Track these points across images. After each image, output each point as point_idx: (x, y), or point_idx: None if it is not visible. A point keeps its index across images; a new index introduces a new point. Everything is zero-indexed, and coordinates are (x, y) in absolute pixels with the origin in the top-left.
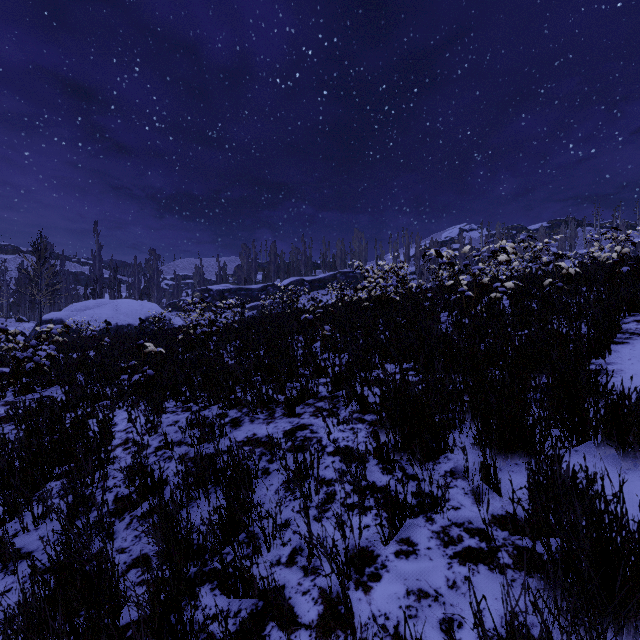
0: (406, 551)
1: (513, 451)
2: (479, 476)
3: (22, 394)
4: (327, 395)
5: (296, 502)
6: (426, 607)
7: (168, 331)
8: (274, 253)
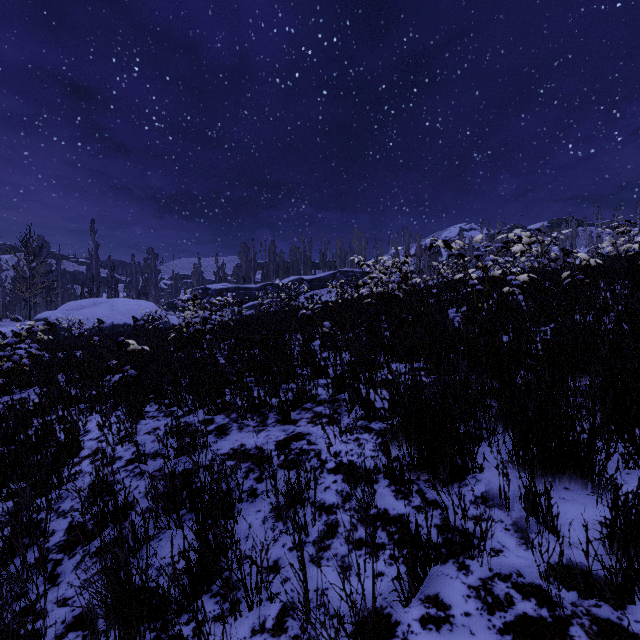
0: (436, 617)
1: (562, 472)
2: (520, 504)
3: None
4: (327, 398)
5: (288, 535)
6: None
7: (161, 330)
8: (273, 252)
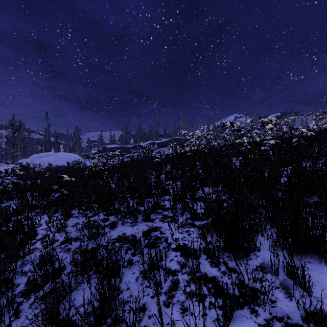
0: None
1: (306, 253)
2: (283, 272)
3: None
4: (169, 207)
5: (150, 288)
6: None
7: (82, 169)
8: (139, 128)
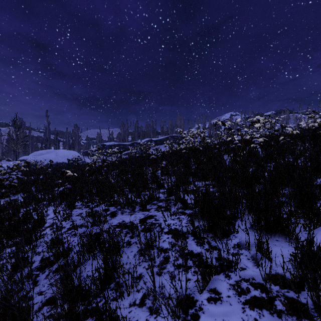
0: (214, 298)
1: (275, 232)
2: (255, 248)
3: (2, 198)
4: (164, 199)
5: (146, 263)
6: None
7: (82, 165)
8: (137, 126)
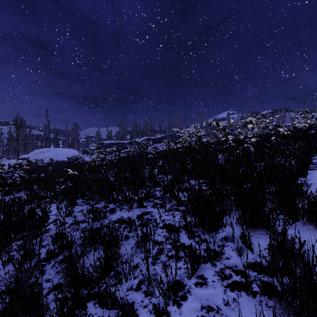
0: (201, 283)
1: (258, 227)
2: (240, 240)
3: (5, 195)
4: (160, 196)
5: (142, 254)
6: (212, 316)
7: (81, 163)
8: (135, 125)
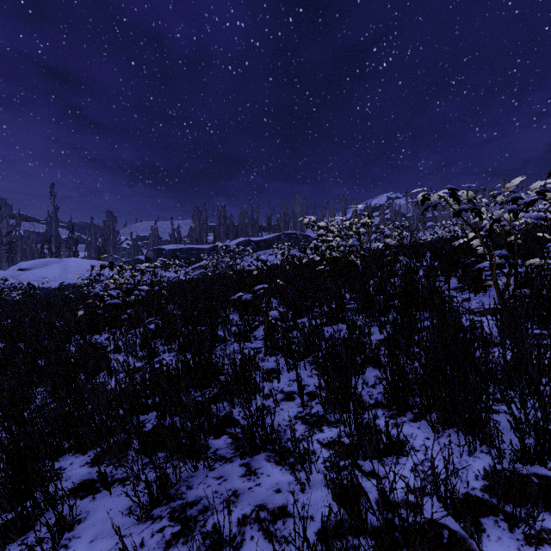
0: None
1: None
2: None
3: None
4: None
5: None
6: None
7: (89, 297)
8: (224, 216)
